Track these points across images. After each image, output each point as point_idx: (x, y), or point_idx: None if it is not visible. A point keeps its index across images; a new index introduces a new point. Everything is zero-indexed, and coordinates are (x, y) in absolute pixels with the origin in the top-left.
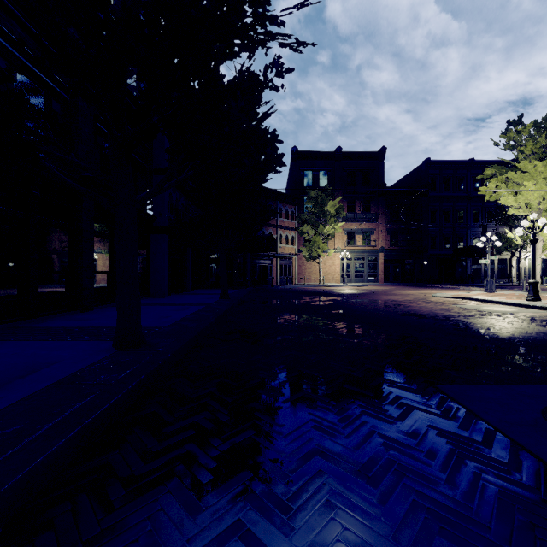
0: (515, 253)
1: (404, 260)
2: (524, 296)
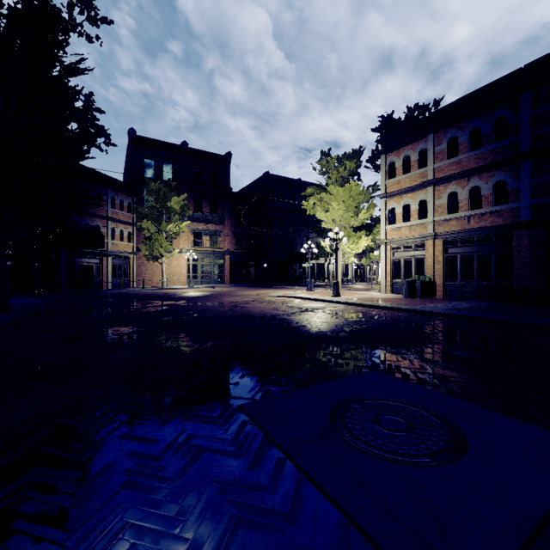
0: (327, 259)
1: (248, 262)
2: (331, 293)
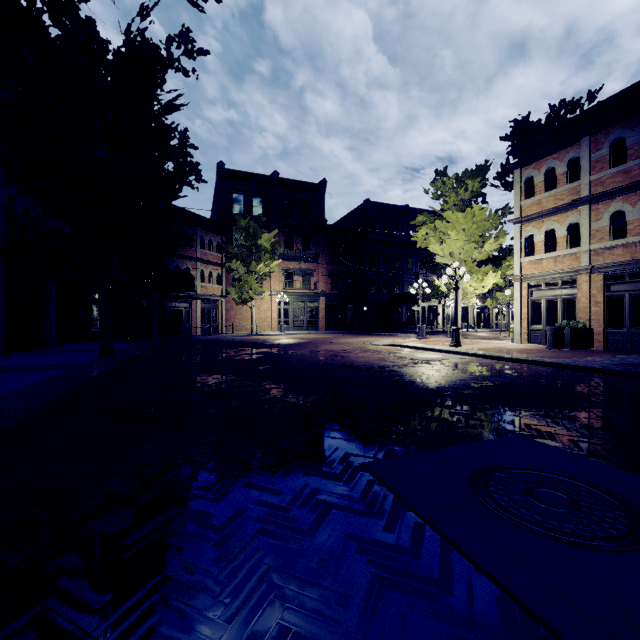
0: (441, 300)
1: (345, 305)
2: (448, 342)
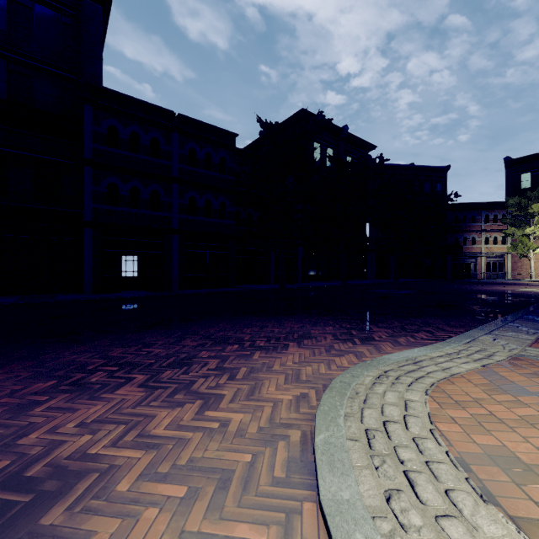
0: None
1: None
2: None
